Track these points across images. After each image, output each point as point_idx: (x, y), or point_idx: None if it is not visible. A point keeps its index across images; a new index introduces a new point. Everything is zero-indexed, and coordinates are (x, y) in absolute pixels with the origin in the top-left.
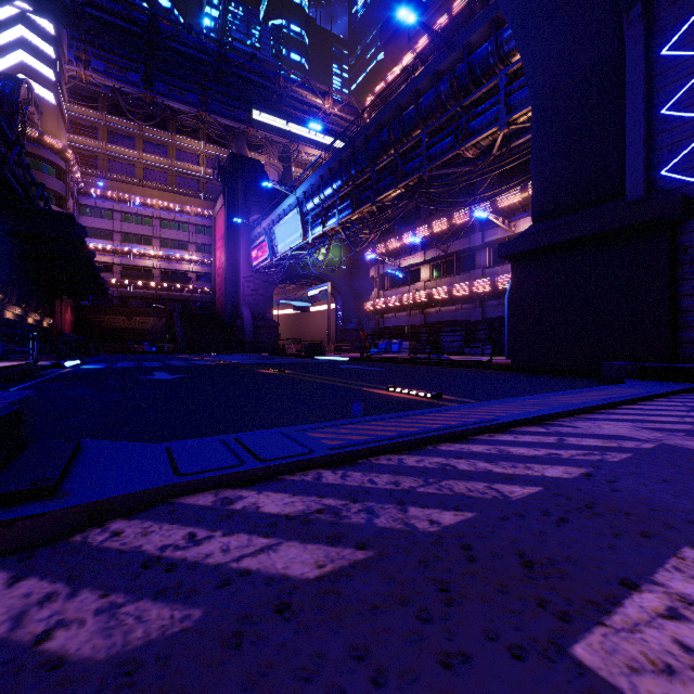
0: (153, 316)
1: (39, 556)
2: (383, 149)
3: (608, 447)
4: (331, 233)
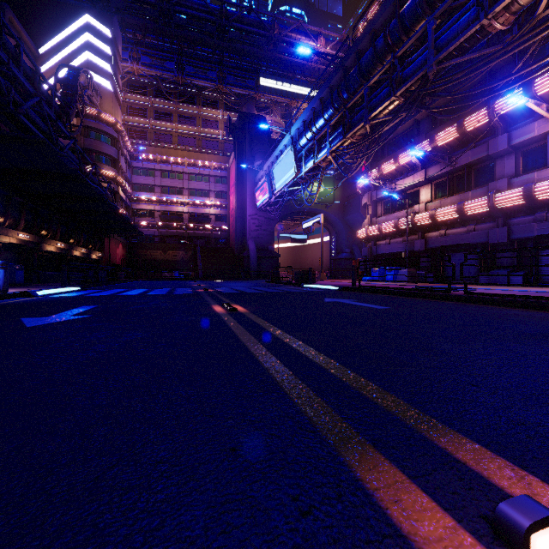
0: (182, 250)
1: None
2: (377, 58)
3: None
4: (322, 165)
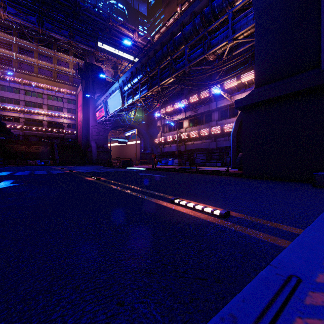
0: (42, 145)
1: None
2: (164, 56)
3: None
4: (137, 103)
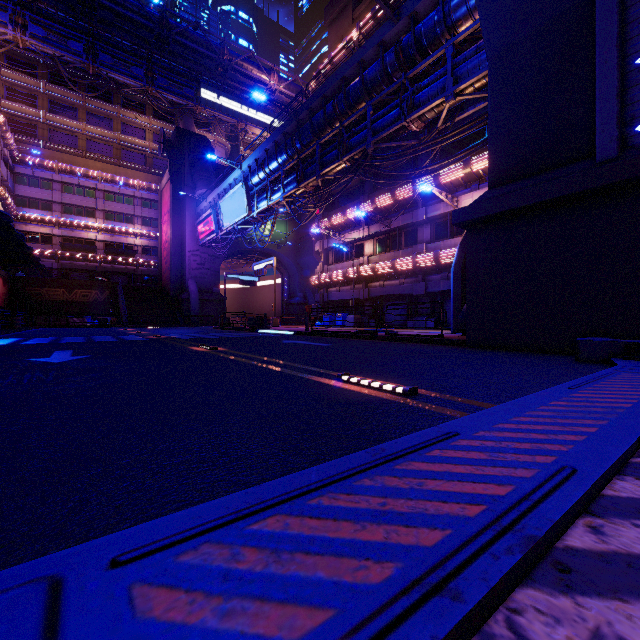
0: (95, 288)
1: None
2: (328, 121)
3: None
4: (276, 207)
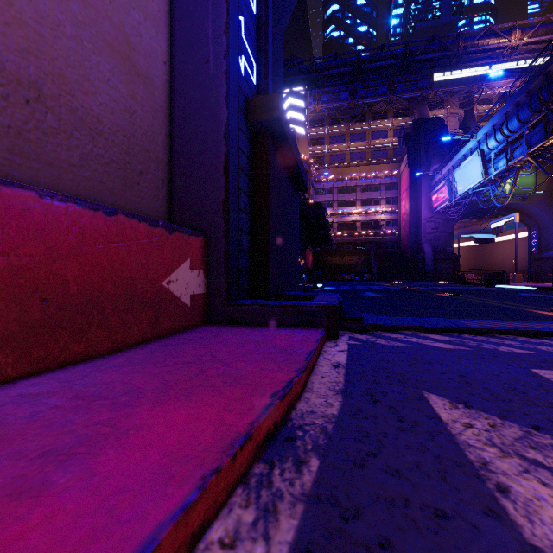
0: (356, 255)
1: (363, 333)
2: None
3: None
4: (517, 165)
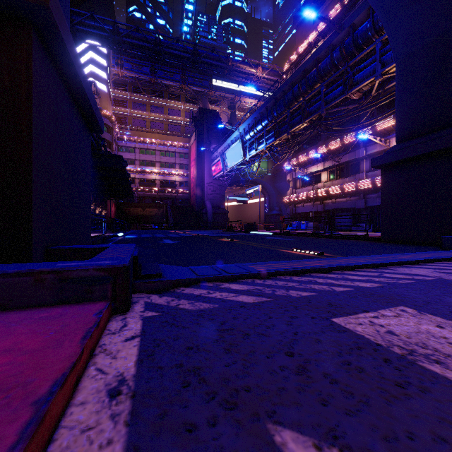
0: (156, 207)
1: (163, 293)
2: (295, 98)
3: (405, 278)
4: (261, 154)
